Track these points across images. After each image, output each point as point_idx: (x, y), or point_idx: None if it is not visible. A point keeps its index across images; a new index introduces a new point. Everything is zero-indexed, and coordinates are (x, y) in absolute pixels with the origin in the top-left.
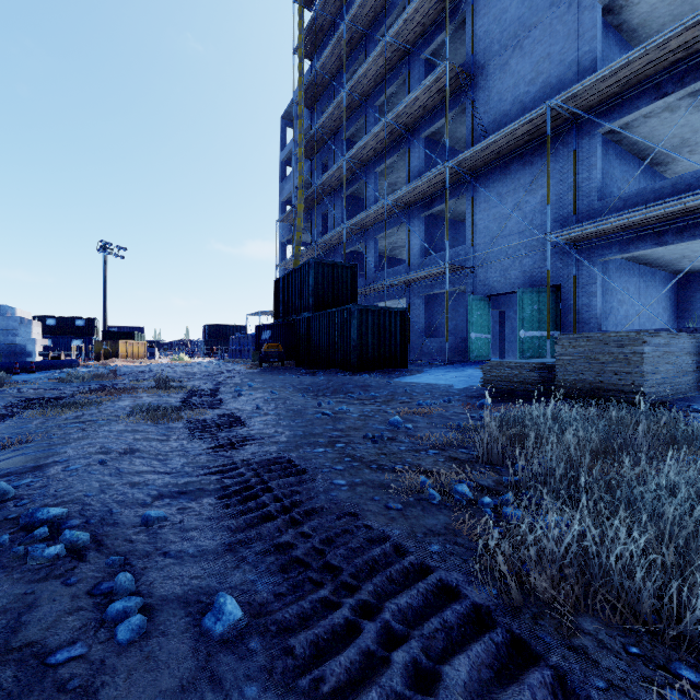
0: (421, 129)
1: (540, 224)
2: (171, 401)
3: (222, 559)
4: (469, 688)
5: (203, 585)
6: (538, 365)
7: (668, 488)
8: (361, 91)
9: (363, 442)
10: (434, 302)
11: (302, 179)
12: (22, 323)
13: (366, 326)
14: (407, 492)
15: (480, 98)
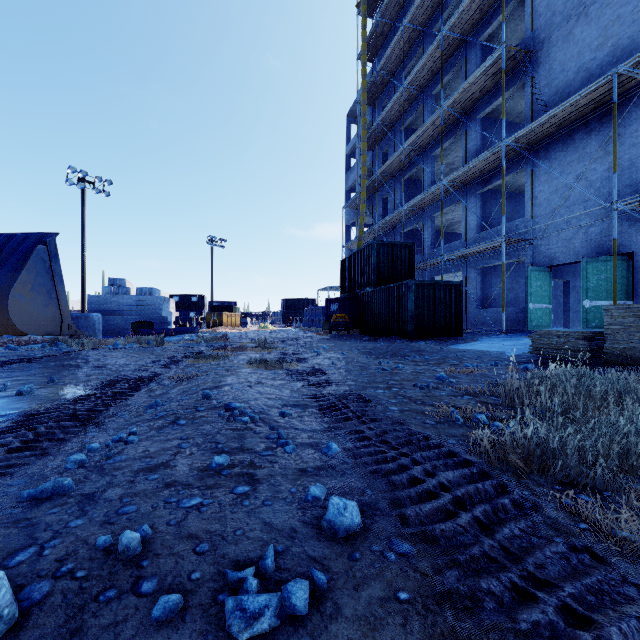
0: (478, 110)
1: (609, 191)
2: (271, 357)
3: (326, 433)
4: (452, 482)
5: (319, 441)
6: (587, 334)
7: (639, 421)
8: (419, 83)
9: (413, 388)
10: (492, 274)
11: (365, 170)
12: (165, 300)
13: (423, 299)
14: (440, 417)
15: (540, 73)
